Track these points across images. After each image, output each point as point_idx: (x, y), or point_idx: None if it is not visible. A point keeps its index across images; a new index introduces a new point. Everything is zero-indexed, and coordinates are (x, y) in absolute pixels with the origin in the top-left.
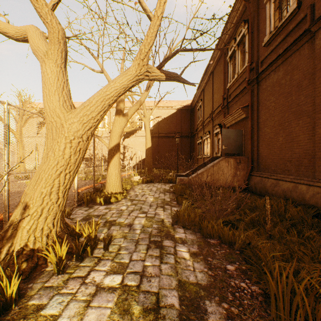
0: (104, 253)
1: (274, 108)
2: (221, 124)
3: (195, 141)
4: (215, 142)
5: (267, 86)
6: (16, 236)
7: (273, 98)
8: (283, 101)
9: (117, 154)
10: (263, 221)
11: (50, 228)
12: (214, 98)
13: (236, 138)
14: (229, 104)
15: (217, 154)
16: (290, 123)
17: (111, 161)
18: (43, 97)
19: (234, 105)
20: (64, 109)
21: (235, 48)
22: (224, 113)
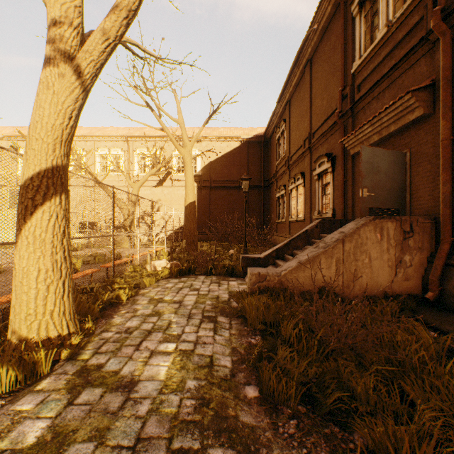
0: None
1: None
2: (334, 154)
3: (273, 195)
4: (317, 192)
5: None
6: None
7: None
8: None
9: (50, 204)
10: None
11: None
12: (314, 108)
13: (392, 171)
14: (359, 105)
15: (324, 213)
16: None
17: (23, 227)
18: None
19: (373, 103)
20: None
21: None
22: (344, 128)
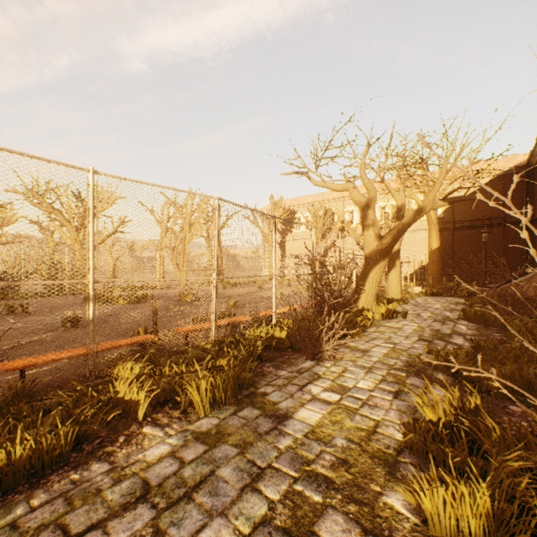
0: (403, 319)
1: None
2: None
3: None
4: None
5: None
6: (357, 302)
7: None
8: None
9: (397, 260)
10: None
11: (372, 301)
12: None
13: None
14: None
15: None
16: None
17: (391, 267)
18: (363, 229)
19: None
20: (376, 235)
21: None
22: None
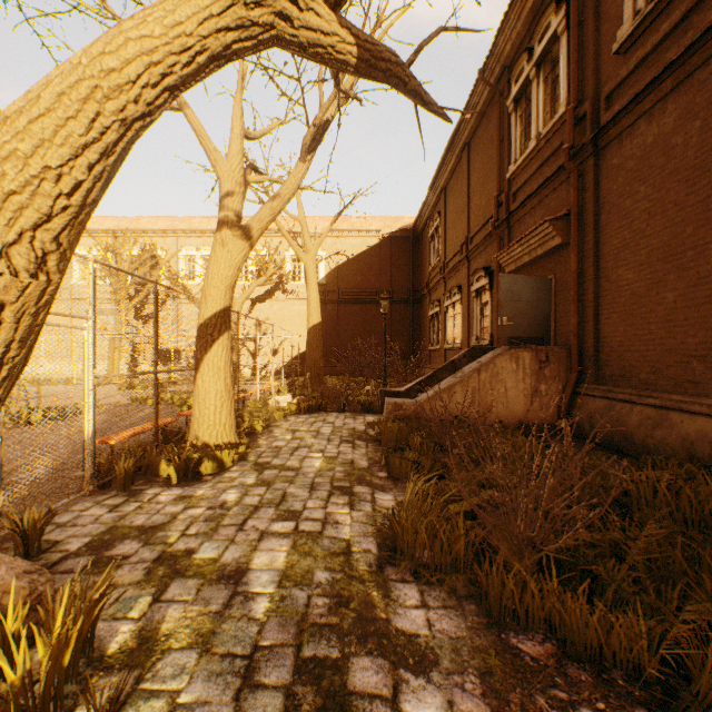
0: None
1: (649, 214)
2: (492, 268)
3: (425, 312)
4: (475, 312)
5: (626, 157)
6: None
7: (644, 187)
8: (679, 192)
9: (223, 339)
10: (681, 557)
11: None
12: (472, 206)
13: (535, 298)
14: (514, 216)
15: (482, 340)
16: (701, 252)
17: (205, 357)
18: None
19: (527, 218)
20: None
21: (530, 74)
22: (501, 240)
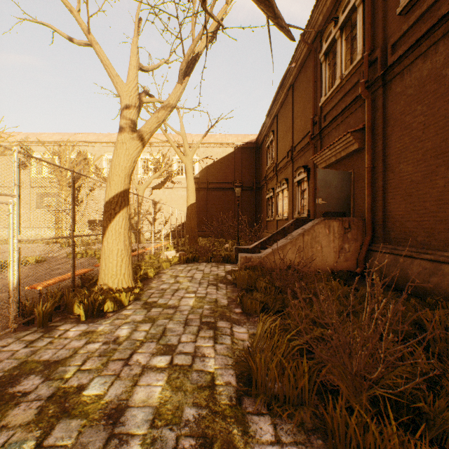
0: None
1: (424, 125)
2: (309, 166)
3: (263, 196)
4: (297, 196)
5: (406, 86)
6: None
7: (420, 106)
8: (448, 108)
9: (122, 212)
10: None
11: None
12: (295, 126)
13: (340, 185)
14: (324, 131)
15: (302, 214)
16: None
17: (109, 225)
18: None
19: (333, 132)
20: None
21: (336, 35)
22: (315, 147)
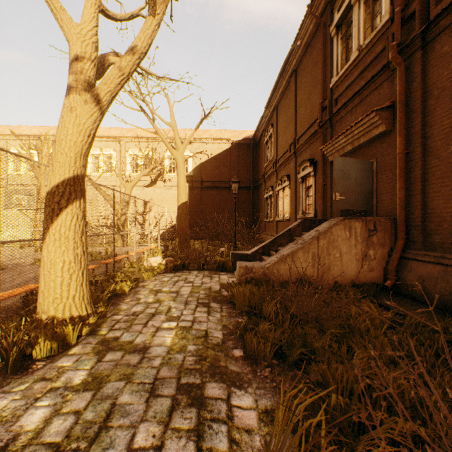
0: None
1: None
2: (316, 159)
3: (261, 195)
4: (301, 193)
5: None
6: None
7: None
8: None
9: (72, 207)
10: None
11: None
12: (298, 116)
13: (361, 178)
14: (336, 117)
15: (307, 214)
16: None
17: (51, 226)
18: None
19: (348, 116)
20: None
21: None
22: (324, 136)
